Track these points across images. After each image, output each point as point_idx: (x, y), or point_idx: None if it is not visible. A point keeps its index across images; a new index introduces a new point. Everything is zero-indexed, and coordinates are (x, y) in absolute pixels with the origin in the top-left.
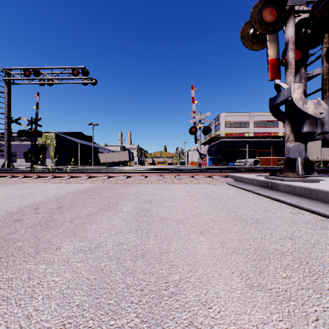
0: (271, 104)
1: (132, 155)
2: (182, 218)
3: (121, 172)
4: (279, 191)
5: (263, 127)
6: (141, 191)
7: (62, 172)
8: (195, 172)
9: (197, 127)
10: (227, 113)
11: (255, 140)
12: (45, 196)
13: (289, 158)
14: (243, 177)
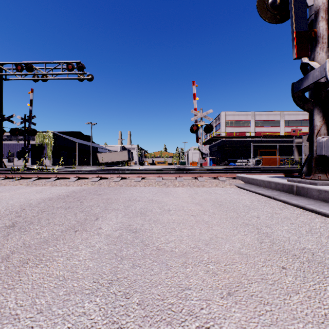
0: (295, 90)
1: (132, 155)
2: (190, 250)
3: (114, 173)
4: (310, 198)
5: (265, 126)
6: (134, 197)
7: (49, 173)
8: (199, 173)
9: (198, 125)
10: (228, 112)
11: (256, 140)
12: (10, 204)
13: (320, 155)
14: (256, 178)
